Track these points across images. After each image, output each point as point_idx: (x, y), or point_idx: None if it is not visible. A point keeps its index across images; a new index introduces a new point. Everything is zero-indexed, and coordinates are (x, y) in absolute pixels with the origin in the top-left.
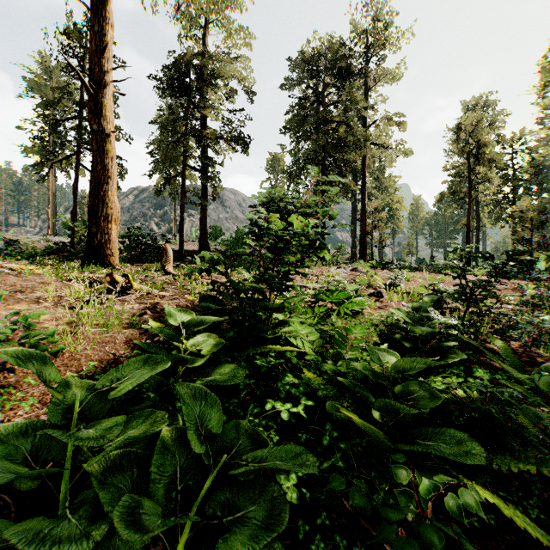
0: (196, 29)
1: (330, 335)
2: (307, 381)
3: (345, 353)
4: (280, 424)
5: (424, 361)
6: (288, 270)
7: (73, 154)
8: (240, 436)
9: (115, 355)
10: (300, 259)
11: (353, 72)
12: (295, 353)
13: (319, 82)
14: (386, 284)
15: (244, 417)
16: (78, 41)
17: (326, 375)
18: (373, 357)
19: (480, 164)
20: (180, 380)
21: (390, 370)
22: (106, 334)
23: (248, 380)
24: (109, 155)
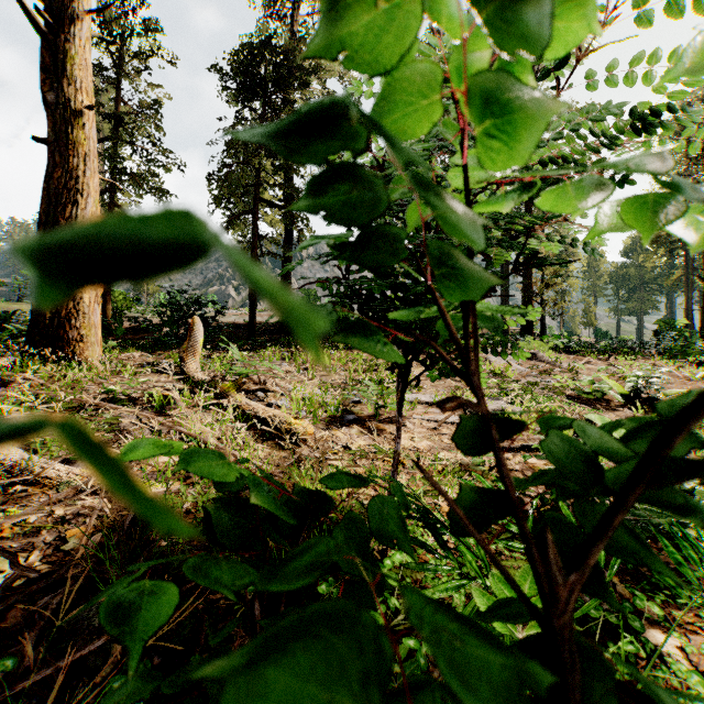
0: (275, 2)
1: None
2: None
3: None
4: None
5: None
6: None
7: (105, 189)
8: None
9: None
10: None
11: None
12: None
13: None
14: (628, 397)
15: None
16: (107, 25)
17: None
18: None
19: None
20: None
21: None
22: None
23: None
24: (79, 151)
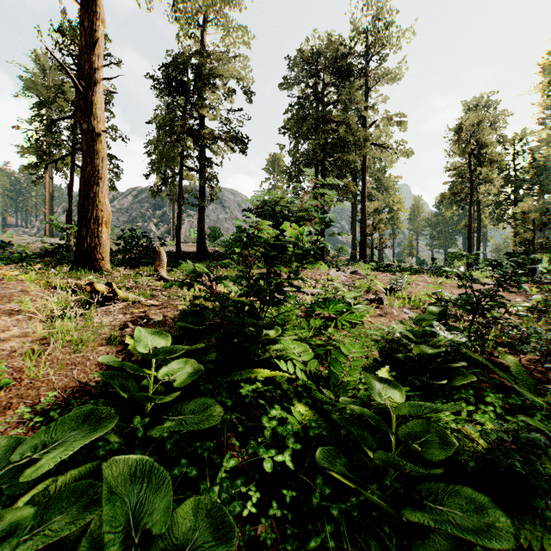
0: (193, 28)
1: (327, 349)
2: (297, 416)
3: (342, 377)
4: (264, 471)
5: (435, 407)
6: (280, 281)
7: (68, 154)
8: (198, 524)
9: (80, 382)
10: (292, 271)
11: (353, 71)
12: (285, 377)
13: (318, 81)
14: (386, 289)
15: (221, 464)
16: (73, 39)
17: (319, 404)
18: (373, 393)
19: (482, 165)
20: (147, 419)
21: (393, 413)
22: (78, 354)
23: (229, 414)
24: (100, 156)
